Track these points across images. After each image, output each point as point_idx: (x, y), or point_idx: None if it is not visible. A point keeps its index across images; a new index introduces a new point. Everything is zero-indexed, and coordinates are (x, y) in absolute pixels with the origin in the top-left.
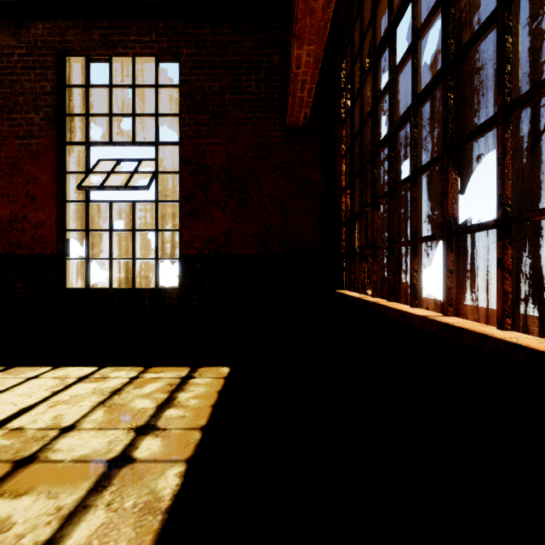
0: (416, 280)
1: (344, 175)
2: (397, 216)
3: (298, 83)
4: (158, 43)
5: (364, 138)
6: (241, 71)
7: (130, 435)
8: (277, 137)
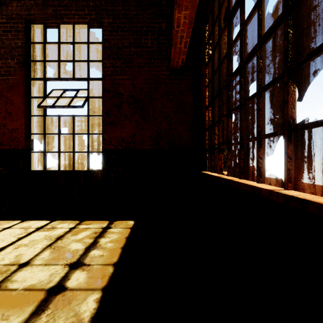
0: (261, 164)
1: (207, 98)
2: (245, 122)
3: (178, 38)
4: (89, 15)
5: (221, 72)
6: (141, 33)
7: (65, 269)
8: (164, 75)
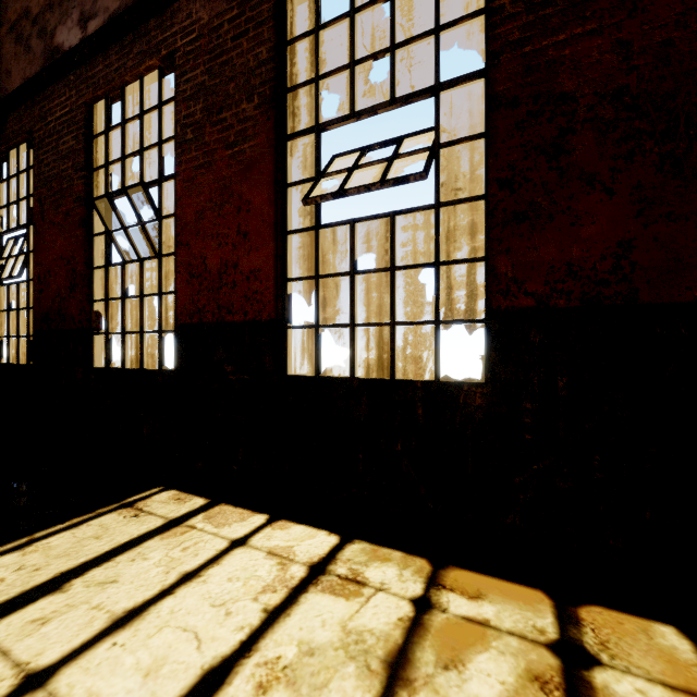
0: None
1: None
2: None
3: None
4: None
5: None
6: None
7: None
8: None
